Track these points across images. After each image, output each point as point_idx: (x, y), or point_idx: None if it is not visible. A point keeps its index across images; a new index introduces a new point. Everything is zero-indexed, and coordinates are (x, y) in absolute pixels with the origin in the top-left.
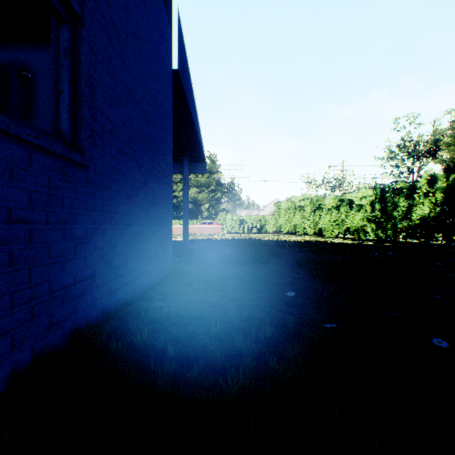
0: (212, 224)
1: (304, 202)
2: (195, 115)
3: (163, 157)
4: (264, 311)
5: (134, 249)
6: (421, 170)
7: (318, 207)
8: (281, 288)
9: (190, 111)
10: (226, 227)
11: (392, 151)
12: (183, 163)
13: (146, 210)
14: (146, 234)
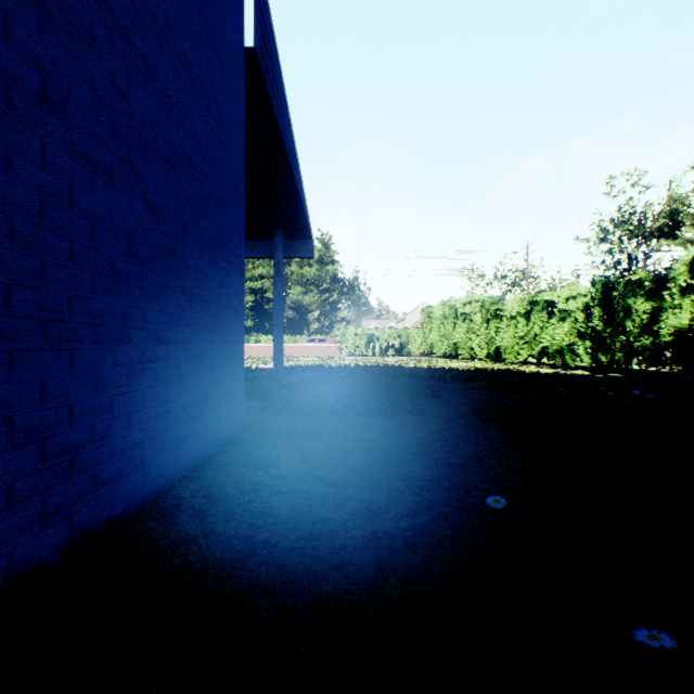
0: (324, 342)
1: (471, 306)
2: (293, 152)
3: (223, 208)
4: (439, 553)
5: (134, 397)
6: (649, 258)
7: (495, 315)
8: (463, 475)
9: (282, 140)
10: (346, 346)
11: (605, 228)
12: (274, 239)
13: (175, 311)
14: (175, 362)
